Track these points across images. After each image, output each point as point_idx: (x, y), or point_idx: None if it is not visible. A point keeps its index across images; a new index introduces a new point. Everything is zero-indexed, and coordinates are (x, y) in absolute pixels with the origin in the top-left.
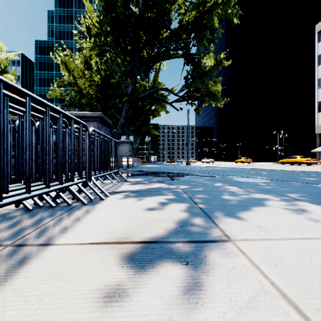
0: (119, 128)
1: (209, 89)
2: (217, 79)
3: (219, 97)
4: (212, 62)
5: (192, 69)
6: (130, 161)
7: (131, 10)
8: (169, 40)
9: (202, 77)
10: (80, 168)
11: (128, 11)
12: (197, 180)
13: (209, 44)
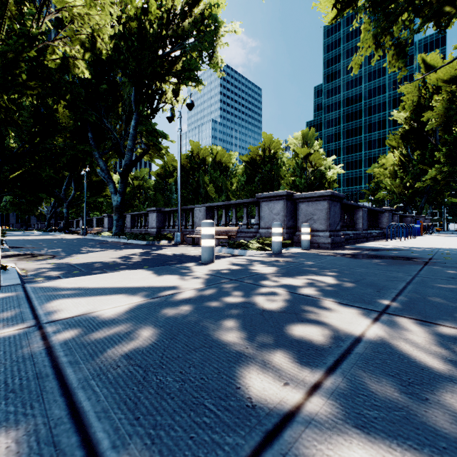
0: (419, 209)
1: None
2: None
3: None
4: None
5: None
6: None
7: (431, 156)
8: None
9: None
10: (432, 230)
11: (430, 157)
12: None
13: None
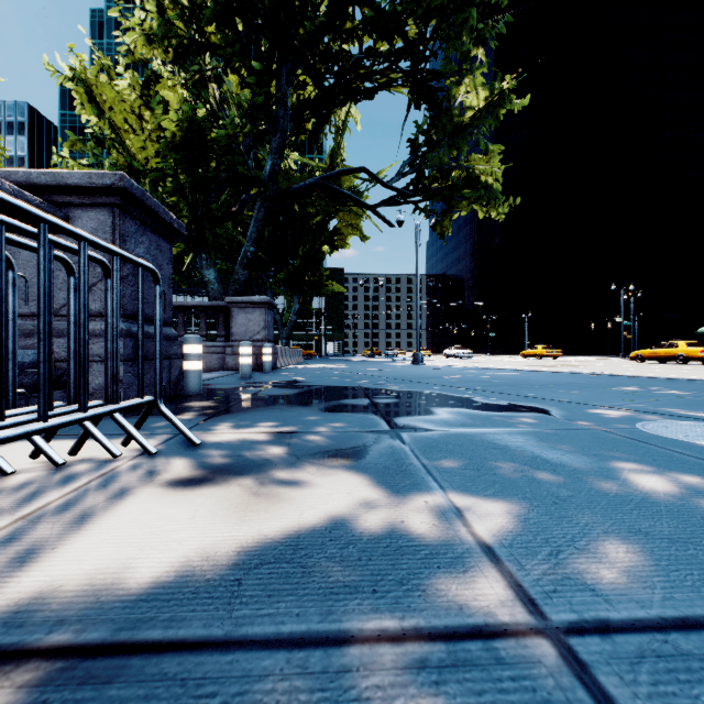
0: (241, 267)
1: (474, 169)
2: (495, 145)
3: (498, 190)
4: (483, 99)
5: (430, 119)
6: (265, 355)
7: None
8: (371, 30)
9: (455, 140)
10: None
11: None
12: (502, 436)
13: (474, 51)
